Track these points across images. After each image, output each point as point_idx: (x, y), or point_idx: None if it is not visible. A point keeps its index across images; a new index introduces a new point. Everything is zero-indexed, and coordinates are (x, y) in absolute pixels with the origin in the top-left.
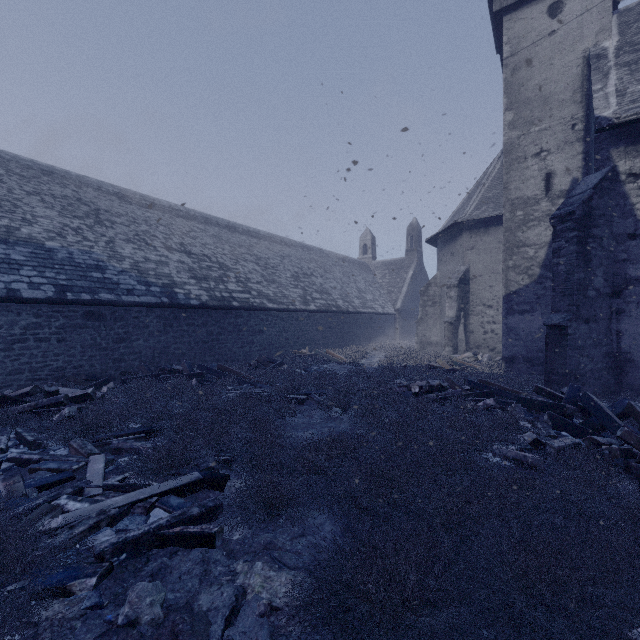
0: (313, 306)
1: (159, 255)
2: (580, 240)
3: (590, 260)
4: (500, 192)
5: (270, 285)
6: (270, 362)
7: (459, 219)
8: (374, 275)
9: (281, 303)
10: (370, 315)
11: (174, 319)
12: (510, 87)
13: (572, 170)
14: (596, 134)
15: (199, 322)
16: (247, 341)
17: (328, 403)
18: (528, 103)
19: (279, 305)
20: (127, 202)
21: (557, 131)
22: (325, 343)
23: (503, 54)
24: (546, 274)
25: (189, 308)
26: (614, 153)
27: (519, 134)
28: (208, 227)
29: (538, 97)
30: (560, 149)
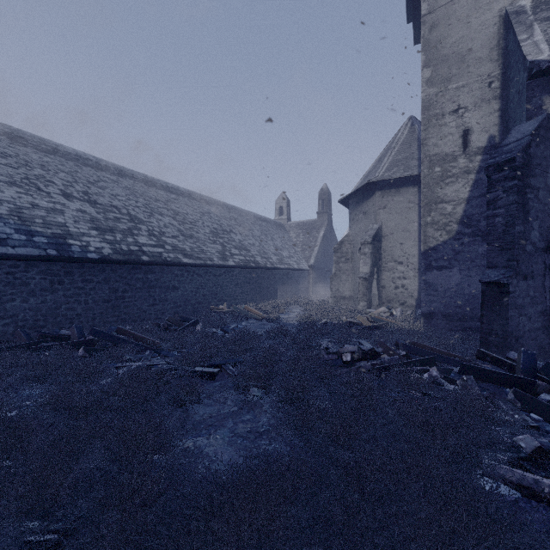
0: (232, 262)
1: (53, 202)
2: (520, 190)
3: (528, 212)
4: (409, 155)
5: (187, 240)
6: (183, 321)
7: (372, 179)
8: (289, 234)
9: (198, 258)
10: (286, 271)
11: (65, 275)
12: (428, 44)
13: (489, 127)
14: (528, 81)
15: (99, 278)
16: (159, 298)
17: (244, 384)
18: (446, 60)
19: (196, 260)
20: (20, 144)
21: (474, 88)
22: (244, 298)
23: (421, 11)
24: (464, 230)
25: (86, 262)
26: (547, 101)
27: (437, 91)
28: (121, 179)
29: (455, 54)
30: (477, 106)
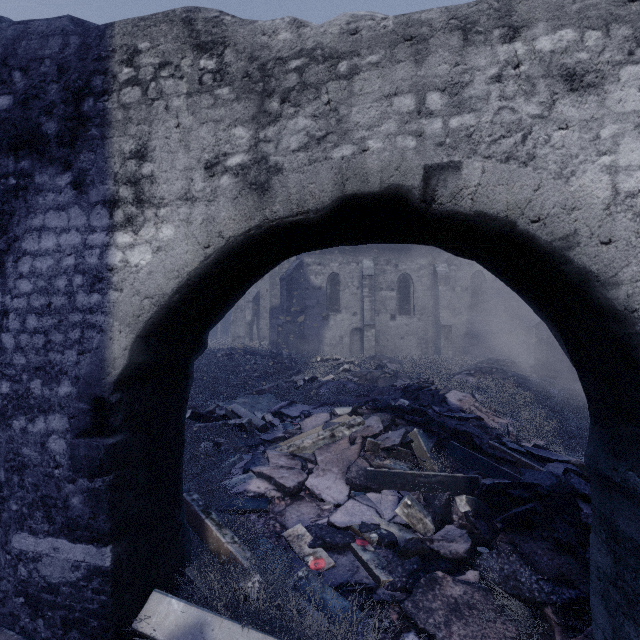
0: None
1: None
2: (288, 290)
3: (292, 298)
4: None
5: None
6: None
7: None
8: None
9: None
10: None
11: None
12: None
13: None
14: None
15: None
16: None
17: None
18: None
19: None
20: None
21: None
22: None
23: None
24: None
25: None
26: (303, 254)
27: None
28: None
29: None
30: None
